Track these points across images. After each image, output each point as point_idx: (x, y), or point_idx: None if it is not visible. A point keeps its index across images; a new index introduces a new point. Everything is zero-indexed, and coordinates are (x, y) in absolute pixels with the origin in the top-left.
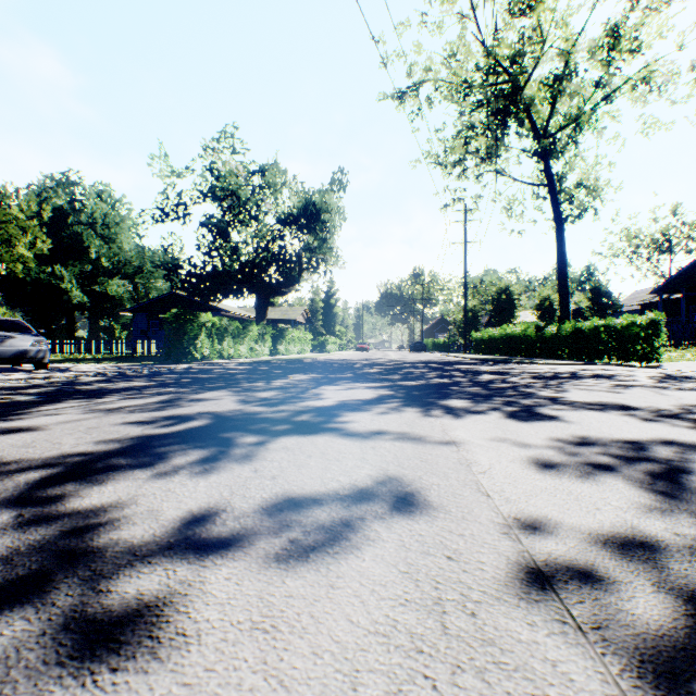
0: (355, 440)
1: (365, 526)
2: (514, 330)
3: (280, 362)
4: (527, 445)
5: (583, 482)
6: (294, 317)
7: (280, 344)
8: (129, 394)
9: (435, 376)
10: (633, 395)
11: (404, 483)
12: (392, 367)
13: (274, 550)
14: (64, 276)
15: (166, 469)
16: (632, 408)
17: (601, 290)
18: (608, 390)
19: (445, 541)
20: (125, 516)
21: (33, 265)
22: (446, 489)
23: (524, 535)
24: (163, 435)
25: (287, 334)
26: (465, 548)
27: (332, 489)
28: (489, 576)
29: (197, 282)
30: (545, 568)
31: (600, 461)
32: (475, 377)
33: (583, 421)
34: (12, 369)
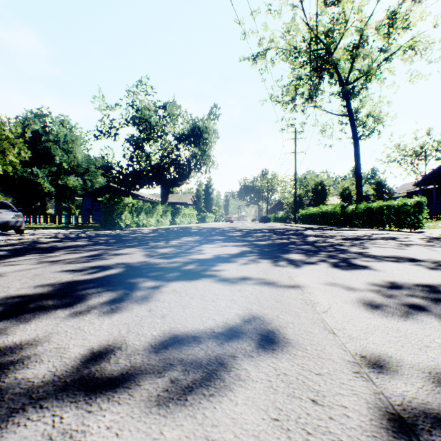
0: (226, 285)
1: (237, 365)
2: (327, 208)
3: (176, 229)
4: (353, 288)
5: (405, 320)
6: (185, 200)
7: (176, 217)
8: (72, 250)
9: (278, 238)
10: (414, 251)
11: (265, 321)
12: (248, 232)
13: (156, 392)
14: (39, 174)
15: (82, 309)
16: (417, 260)
17: (382, 183)
18: (396, 248)
19: (307, 381)
20: (36, 353)
21: (19, 167)
22: (299, 327)
23: (374, 374)
24: (86, 280)
25: (181, 211)
26: (327, 390)
27: (208, 327)
28: (356, 425)
29: (123, 177)
30: (404, 414)
31: (412, 302)
32: (304, 239)
33: (387, 269)
34: (0, 233)
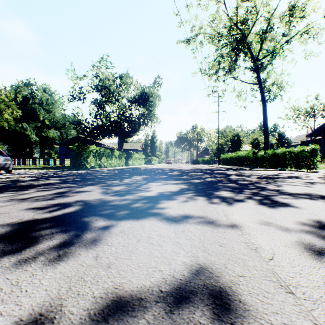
0: (170, 224)
1: None
2: (242, 153)
3: (129, 169)
4: (287, 228)
5: None
6: (136, 147)
7: (129, 160)
8: (43, 188)
9: (207, 177)
10: (320, 188)
11: (214, 274)
12: (184, 172)
13: None
14: (27, 128)
15: (29, 255)
16: None
17: (282, 135)
18: (304, 185)
19: None
20: None
21: (12, 123)
22: (252, 284)
23: None
24: (45, 219)
25: (133, 155)
26: None
27: (155, 284)
28: None
29: (89, 130)
30: None
31: None
32: (228, 178)
33: (307, 207)
34: None
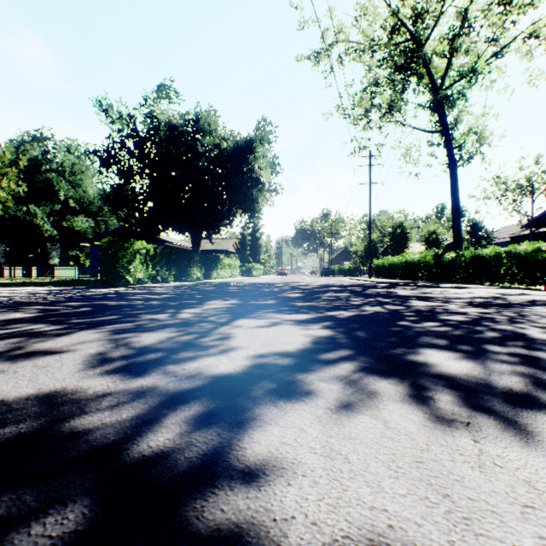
0: None
1: None
2: (414, 257)
3: (207, 286)
4: None
5: None
6: (226, 247)
7: (212, 269)
8: None
9: (363, 303)
10: None
11: None
12: (312, 290)
13: None
14: (37, 214)
15: None
16: None
17: (478, 226)
18: None
19: None
20: None
21: (11, 205)
22: None
23: None
24: None
25: (218, 261)
26: None
27: None
28: None
29: (140, 215)
30: None
31: None
32: (409, 305)
33: None
34: None
